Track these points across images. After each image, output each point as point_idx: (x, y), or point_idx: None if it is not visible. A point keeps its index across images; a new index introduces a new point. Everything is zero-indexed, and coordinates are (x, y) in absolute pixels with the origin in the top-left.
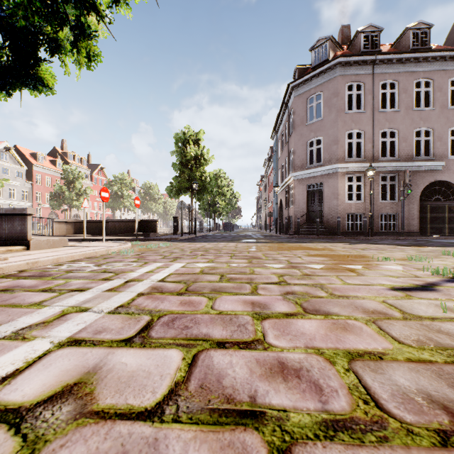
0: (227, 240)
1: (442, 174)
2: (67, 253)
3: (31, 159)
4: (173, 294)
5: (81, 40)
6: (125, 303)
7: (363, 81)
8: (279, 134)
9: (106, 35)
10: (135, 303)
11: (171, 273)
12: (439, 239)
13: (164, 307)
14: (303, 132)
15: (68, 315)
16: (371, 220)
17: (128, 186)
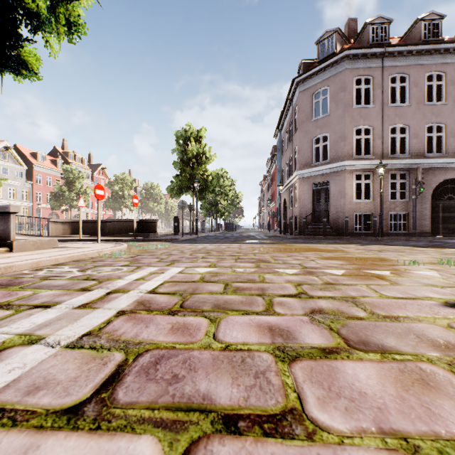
0: (230, 240)
1: (454, 172)
2: (52, 256)
3: (31, 158)
4: (163, 312)
5: (60, 4)
6: (95, 329)
7: (372, 74)
8: (283, 132)
9: (90, 3)
10: (110, 328)
11: (165, 281)
12: (453, 240)
13: (148, 336)
14: (309, 128)
15: (6, 351)
16: (381, 220)
17: (129, 186)
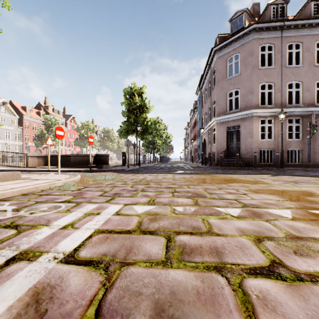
0: (164, 171)
1: None
2: (2, 190)
3: (22, 110)
4: None
5: None
6: None
7: (273, 43)
8: (203, 89)
9: None
10: None
11: (96, 230)
12: None
13: None
14: (224, 85)
15: None
16: (282, 155)
17: (91, 130)
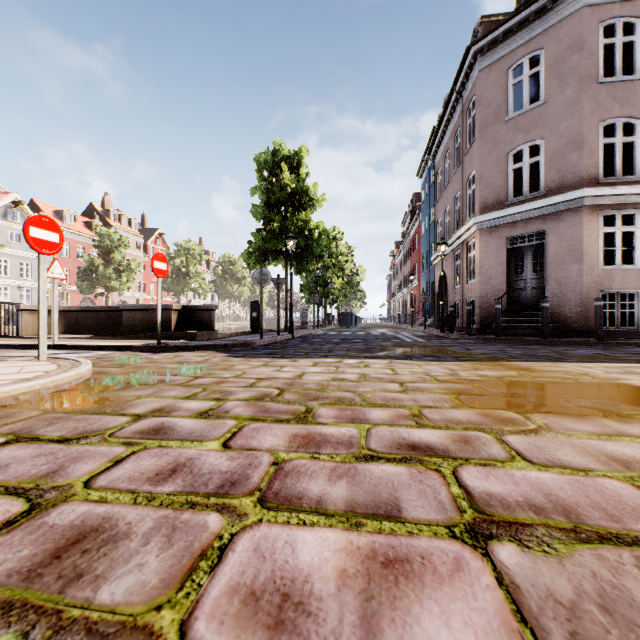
0: (356, 348)
1: None
2: None
3: (55, 219)
4: None
5: None
6: None
7: (639, 13)
8: (439, 158)
9: None
10: None
11: None
12: None
13: None
14: (500, 135)
15: None
16: None
17: (196, 259)
